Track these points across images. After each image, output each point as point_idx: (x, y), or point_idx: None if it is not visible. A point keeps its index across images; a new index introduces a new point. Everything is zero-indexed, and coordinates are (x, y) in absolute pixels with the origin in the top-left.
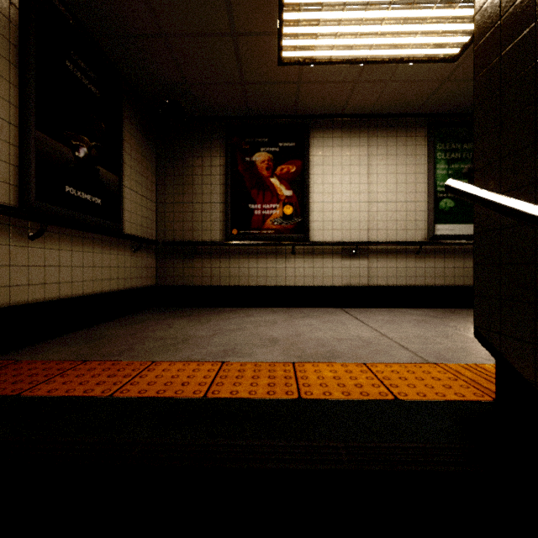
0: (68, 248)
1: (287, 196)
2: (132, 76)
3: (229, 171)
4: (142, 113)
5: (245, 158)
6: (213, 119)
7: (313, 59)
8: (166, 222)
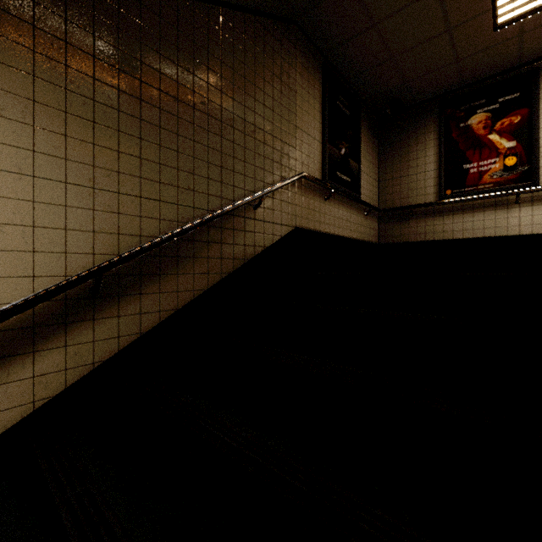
0: (337, 207)
1: (508, 148)
2: (366, 94)
3: (442, 140)
4: (370, 117)
5: (460, 125)
6: (427, 102)
7: (535, 8)
8: (386, 195)
